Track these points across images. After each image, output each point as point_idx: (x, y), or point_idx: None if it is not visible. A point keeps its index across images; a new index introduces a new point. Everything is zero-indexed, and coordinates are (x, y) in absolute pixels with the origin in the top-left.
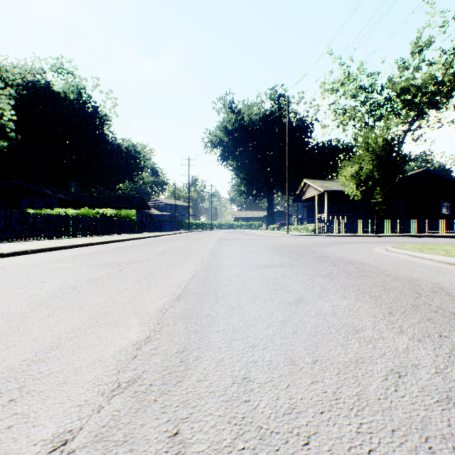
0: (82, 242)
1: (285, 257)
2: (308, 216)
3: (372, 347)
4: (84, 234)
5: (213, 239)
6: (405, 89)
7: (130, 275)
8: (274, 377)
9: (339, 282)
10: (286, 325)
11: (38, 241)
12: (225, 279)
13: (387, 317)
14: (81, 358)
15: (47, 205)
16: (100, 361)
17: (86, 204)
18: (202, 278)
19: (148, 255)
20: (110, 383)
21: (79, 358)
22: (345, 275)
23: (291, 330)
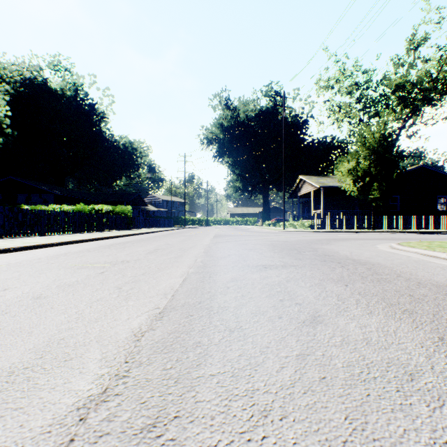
0: (72, 239)
1: (286, 256)
2: (304, 212)
3: None
4: (78, 230)
5: (209, 235)
6: (400, 86)
7: (111, 279)
8: None
9: (356, 289)
10: (307, 364)
11: (27, 238)
12: (220, 285)
13: (441, 347)
14: None
15: (44, 201)
16: None
17: (82, 200)
18: (194, 283)
19: (138, 254)
20: None
21: None
22: (359, 279)
23: (316, 374)
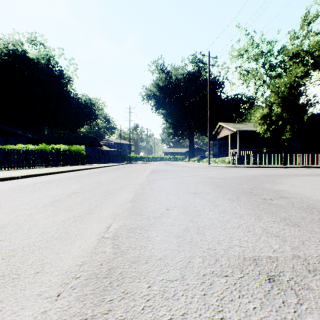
0: None
1: (259, 212)
2: (220, 151)
3: None
4: (31, 166)
5: (146, 170)
6: (296, 54)
7: None
8: None
9: None
10: None
11: None
12: None
13: None
14: None
15: (19, 143)
16: None
17: (51, 142)
18: None
19: (33, 204)
20: None
21: None
22: None
23: None
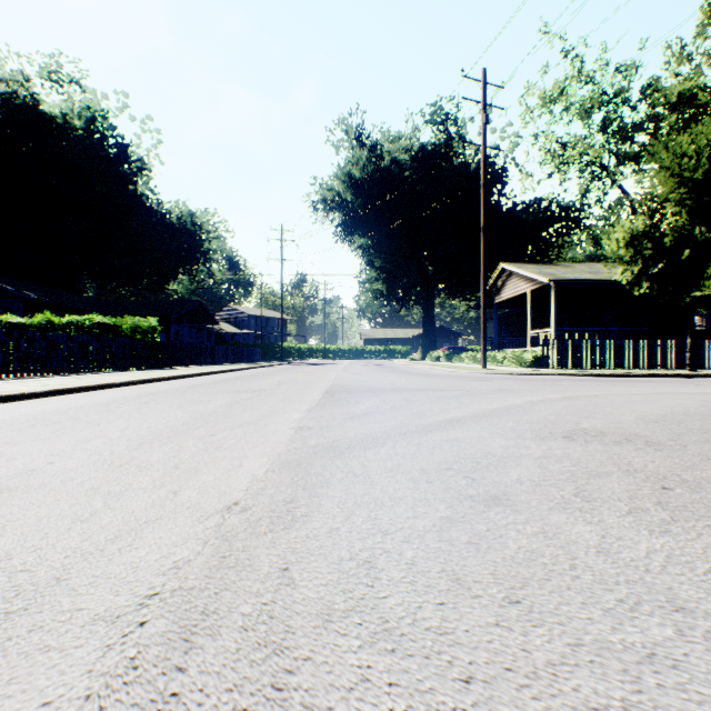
0: None
1: None
2: (498, 335)
3: None
4: None
5: (312, 388)
6: (685, 98)
7: None
8: None
9: None
10: None
11: None
12: None
13: None
14: None
15: (5, 313)
16: None
17: (90, 312)
18: None
19: None
20: None
21: None
22: None
23: None
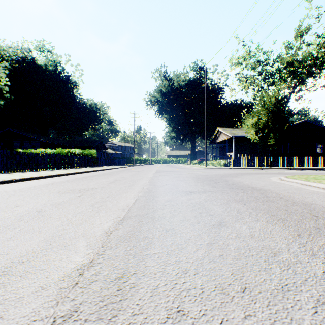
0: (55, 173)
1: (206, 185)
2: (220, 154)
3: (292, 272)
4: (58, 167)
5: (152, 171)
6: (290, 63)
7: (86, 200)
8: (207, 309)
9: (250, 206)
10: (212, 248)
11: (23, 172)
12: (160, 204)
13: (297, 239)
14: (25, 286)
15: (33, 146)
16: (42, 289)
17: (60, 145)
18: (143, 202)
19: (102, 183)
20: (46, 318)
21: (24, 286)
22: (253, 200)
23: (217, 253)
